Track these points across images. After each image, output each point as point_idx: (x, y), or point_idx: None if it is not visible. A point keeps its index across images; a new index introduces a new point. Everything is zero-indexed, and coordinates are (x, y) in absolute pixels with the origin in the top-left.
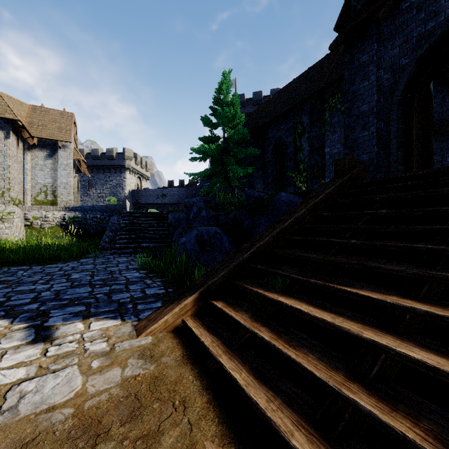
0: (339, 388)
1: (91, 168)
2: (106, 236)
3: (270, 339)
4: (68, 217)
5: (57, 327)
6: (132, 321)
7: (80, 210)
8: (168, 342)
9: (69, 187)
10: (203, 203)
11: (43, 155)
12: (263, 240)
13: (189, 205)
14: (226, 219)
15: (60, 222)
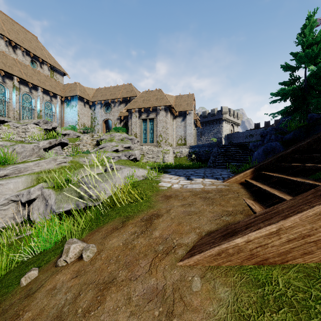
0: (300, 180)
1: (202, 123)
2: (211, 159)
3: (282, 176)
4: (191, 151)
5: (193, 179)
6: (221, 180)
7: (197, 147)
8: (236, 185)
9: (191, 135)
10: (274, 131)
11: (180, 120)
12: (304, 142)
13: (263, 135)
14: (287, 137)
15: (188, 154)
